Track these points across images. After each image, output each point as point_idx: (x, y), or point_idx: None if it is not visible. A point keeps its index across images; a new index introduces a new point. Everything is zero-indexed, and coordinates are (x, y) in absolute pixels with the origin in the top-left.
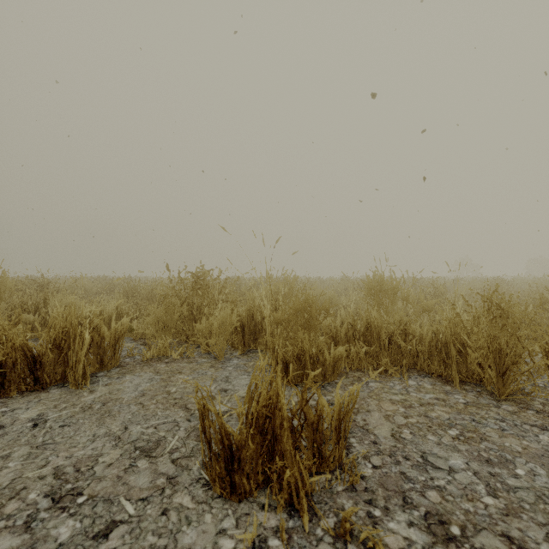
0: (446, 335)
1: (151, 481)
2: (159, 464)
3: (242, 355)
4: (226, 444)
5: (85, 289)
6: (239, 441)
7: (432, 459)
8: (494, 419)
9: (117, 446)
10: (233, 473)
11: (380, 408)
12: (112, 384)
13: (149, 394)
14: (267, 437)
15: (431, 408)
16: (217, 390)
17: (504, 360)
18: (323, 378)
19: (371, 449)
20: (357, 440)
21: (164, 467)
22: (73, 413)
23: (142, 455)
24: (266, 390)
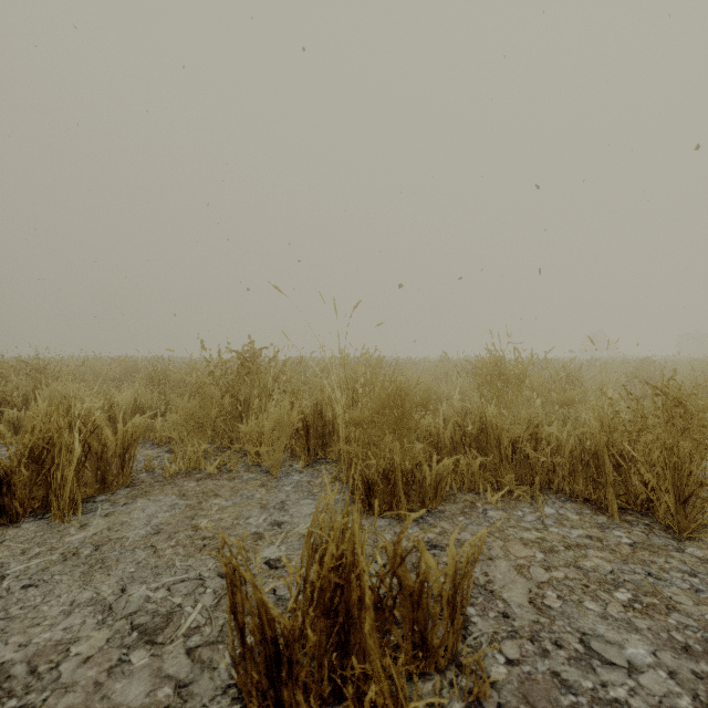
0: (598, 442)
1: (148, 693)
2: (165, 658)
3: (306, 468)
4: (269, 636)
5: (97, 374)
6: (291, 631)
7: (599, 646)
8: (680, 571)
9: (104, 623)
10: (281, 687)
11: (507, 554)
12: (115, 514)
13: (167, 530)
14: (337, 620)
15: (583, 553)
16: (267, 524)
17: (686, 480)
18: (421, 504)
19: (500, 628)
20: (477, 610)
21: (173, 665)
22: (47, 564)
23: (141, 641)
24: (336, 540)
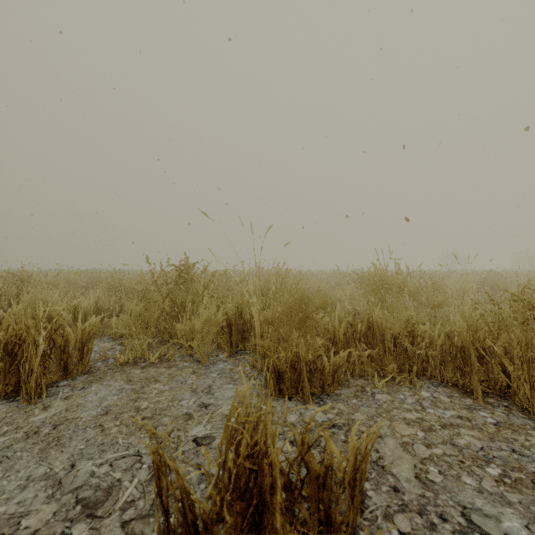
0: (465, 339)
1: None
2: (102, 531)
3: (229, 357)
4: (190, 520)
5: (69, 283)
6: (210, 516)
7: (478, 519)
8: None
9: (52, 497)
10: None
11: (394, 432)
12: (73, 397)
13: (114, 411)
14: (252, 502)
15: (457, 432)
16: (196, 406)
17: None
18: (322, 389)
19: (392, 502)
20: (372, 485)
21: None
22: (12, 442)
23: (83, 515)
24: (251, 429)
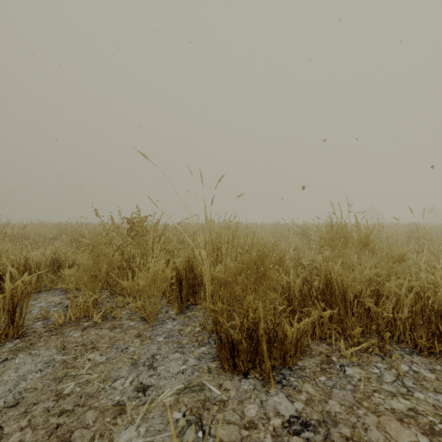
0: None
1: None
2: None
3: (178, 314)
4: None
5: (38, 234)
6: None
7: None
8: None
9: None
10: None
11: (388, 438)
12: None
13: (27, 400)
14: None
15: None
16: (132, 389)
17: None
18: (283, 361)
19: None
20: None
21: None
22: None
23: None
24: None
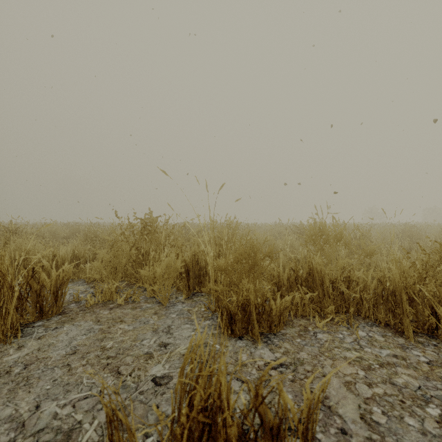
0: (397, 284)
1: None
2: None
3: (187, 299)
4: None
5: (53, 234)
6: None
7: None
8: None
9: (14, 441)
10: None
11: (337, 371)
12: (46, 337)
13: (81, 350)
14: None
15: (394, 371)
16: (156, 345)
17: None
18: (269, 329)
19: None
20: (320, 427)
21: None
22: None
23: None
24: (205, 380)
